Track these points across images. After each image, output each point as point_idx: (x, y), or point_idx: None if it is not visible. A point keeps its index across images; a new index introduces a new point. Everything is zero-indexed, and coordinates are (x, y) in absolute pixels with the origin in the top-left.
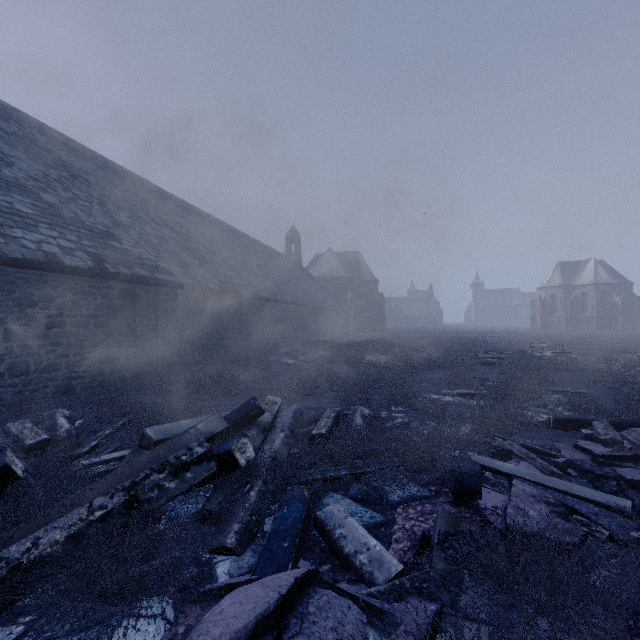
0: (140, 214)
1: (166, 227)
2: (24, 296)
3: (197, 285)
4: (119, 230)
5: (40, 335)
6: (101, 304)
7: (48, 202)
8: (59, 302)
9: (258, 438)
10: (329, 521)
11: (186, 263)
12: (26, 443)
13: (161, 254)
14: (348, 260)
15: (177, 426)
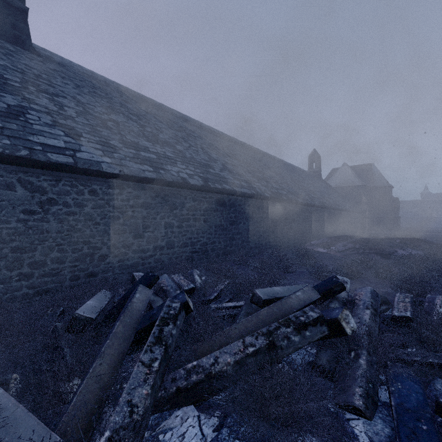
0: (221, 152)
1: (235, 158)
2: (172, 203)
3: (257, 194)
4: (212, 162)
5: (179, 226)
6: (206, 207)
7: (179, 150)
8: (187, 206)
9: None
10: None
11: (249, 180)
12: (184, 288)
13: (235, 175)
14: (362, 171)
15: (273, 291)
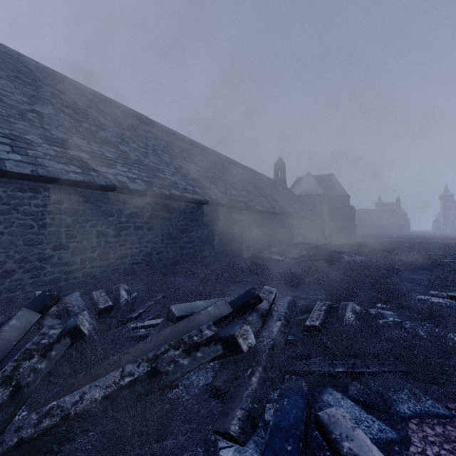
0: (177, 155)
1: (193, 163)
2: (107, 209)
3: (212, 201)
4: (163, 166)
5: (116, 234)
6: (151, 214)
7: (123, 150)
8: (127, 213)
9: (257, 323)
10: (333, 427)
11: (205, 186)
12: (99, 307)
13: (189, 180)
14: (323, 181)
15: (194, 305)
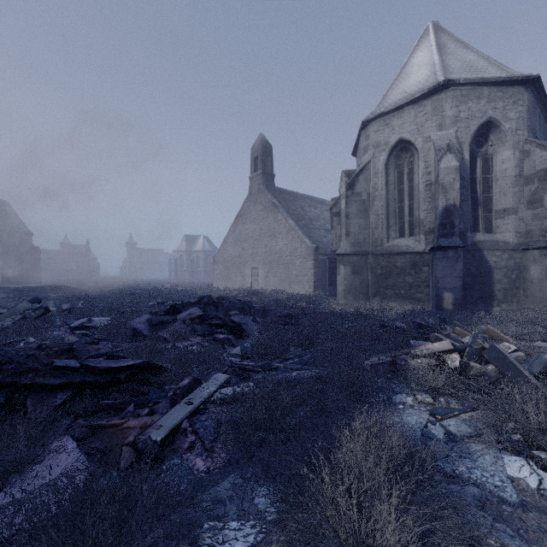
0: None
1: None
2: None
3: None
4: None
5: None
6: None
7: None
8: None
9: None
10: None
11: None
12: None
13: None
14: None
15: None
